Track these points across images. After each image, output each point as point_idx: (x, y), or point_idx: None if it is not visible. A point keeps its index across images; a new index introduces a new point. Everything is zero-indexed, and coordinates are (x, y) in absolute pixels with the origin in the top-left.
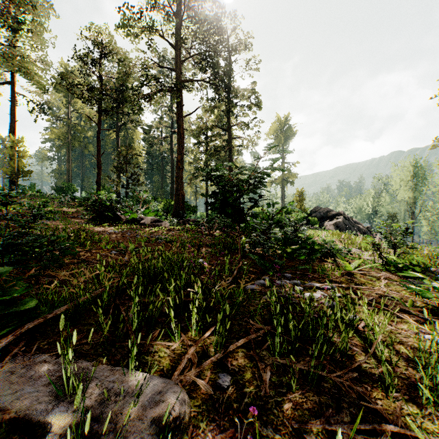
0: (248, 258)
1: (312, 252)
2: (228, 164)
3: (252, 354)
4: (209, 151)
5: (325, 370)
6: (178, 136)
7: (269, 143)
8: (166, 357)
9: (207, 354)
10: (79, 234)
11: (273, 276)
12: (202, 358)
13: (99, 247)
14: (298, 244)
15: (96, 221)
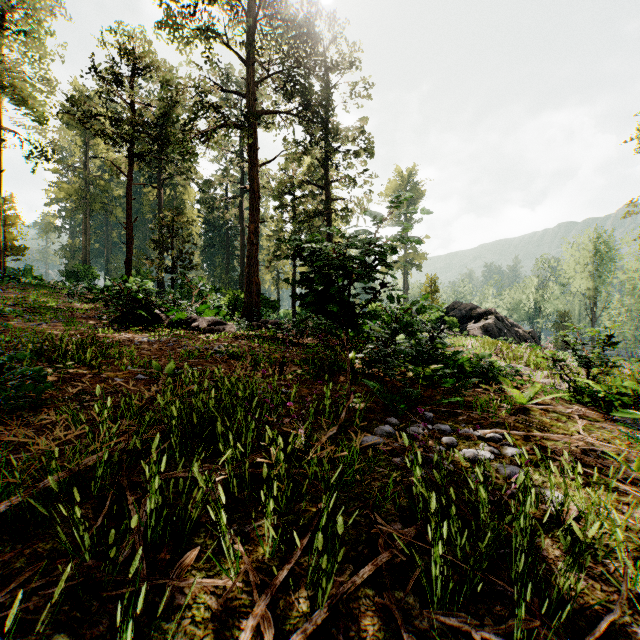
0: (361, 385)
1: (459, 372)
2: (330, 230)
3: (386, 603)
4: (297, 219)
5: (538, 639)
6: (250, 195)
7: (399, 195)
8: (207, 621)
9: (295, 606)
10: (85, 346)
11: (404, 416)
12: (283, 619)
13: (117, 368)
14: (438, 361)
15: (122, 323)
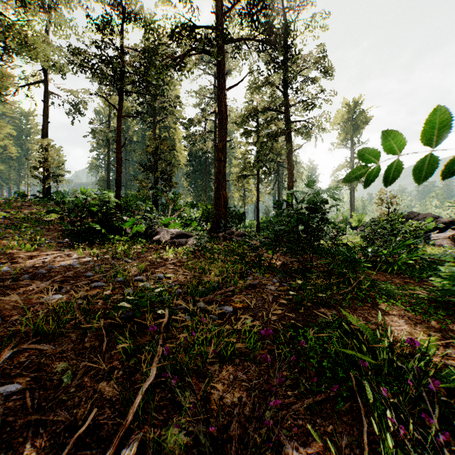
0: None
1: None
2: None
3: None
4: (261, 140)
5: None
6: (218, 117)
7: None
8: None
9: None
10: None
11: None
12: None
13: None
14: None
15: (81, 236)
